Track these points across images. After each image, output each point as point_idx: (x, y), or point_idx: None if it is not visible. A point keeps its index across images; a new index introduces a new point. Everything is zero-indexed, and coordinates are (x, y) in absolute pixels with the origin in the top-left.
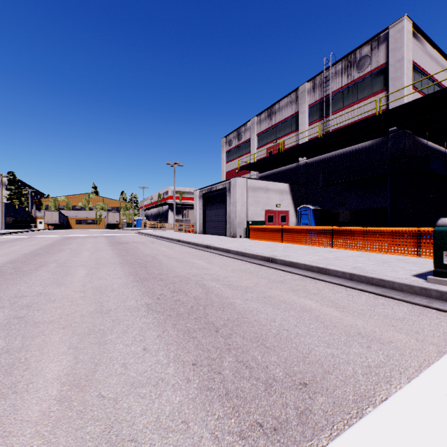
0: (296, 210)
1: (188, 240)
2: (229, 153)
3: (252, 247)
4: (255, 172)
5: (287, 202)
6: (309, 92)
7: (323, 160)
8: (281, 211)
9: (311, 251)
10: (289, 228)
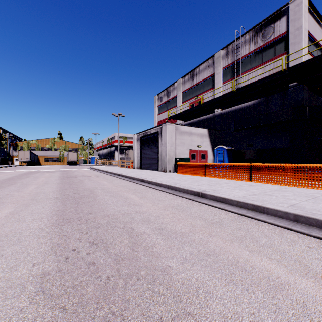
0: (213, 150)
1: (127, 174)
2: (160, 107)
3: (181, 181)
4: (180, 121)
5: (206, 144)
6: (223, 58)
7: (234, 110)
8: (201, 151)
9: (234, 184)
10: (211, 164)
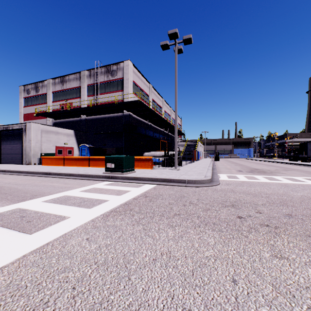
0: (79, 147)
1: None
2: (27, 99)
3: (40, 169)
4: (51, 119)
5: (73, 142)
6: (88, 77)
7: (95, 119)
8: (68, 147)
9: (76, 168)
10: (68, 157)
